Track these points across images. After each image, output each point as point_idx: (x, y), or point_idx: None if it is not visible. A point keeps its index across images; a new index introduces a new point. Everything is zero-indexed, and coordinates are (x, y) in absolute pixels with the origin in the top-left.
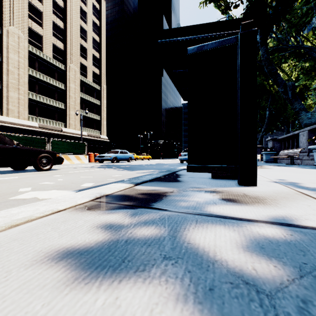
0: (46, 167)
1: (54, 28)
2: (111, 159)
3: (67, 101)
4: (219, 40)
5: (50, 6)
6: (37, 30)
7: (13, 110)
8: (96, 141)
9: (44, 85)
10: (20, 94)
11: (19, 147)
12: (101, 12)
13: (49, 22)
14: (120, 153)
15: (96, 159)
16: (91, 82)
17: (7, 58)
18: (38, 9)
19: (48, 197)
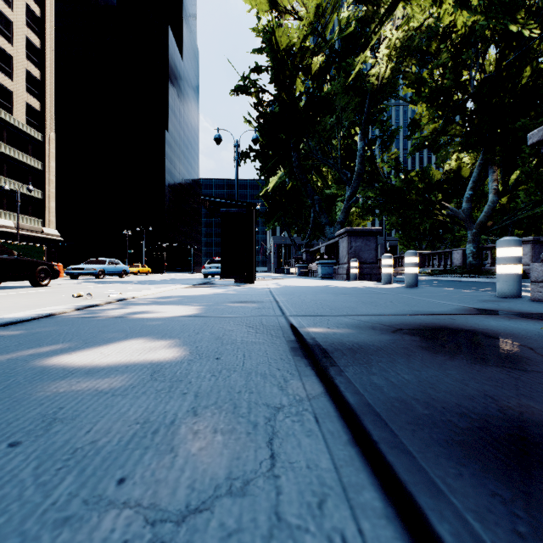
0: (44, 282)
1: None
2: (96, 273)
3: None
4: (237, 209)
5: None
6: None
7: None
8: (34, 240)
9: None
10: None
11: (20, 258)
12: None
13: None
14: (109, 264)
15: (67, 273)
16: (23, 123)
17: None
18: None
19: None
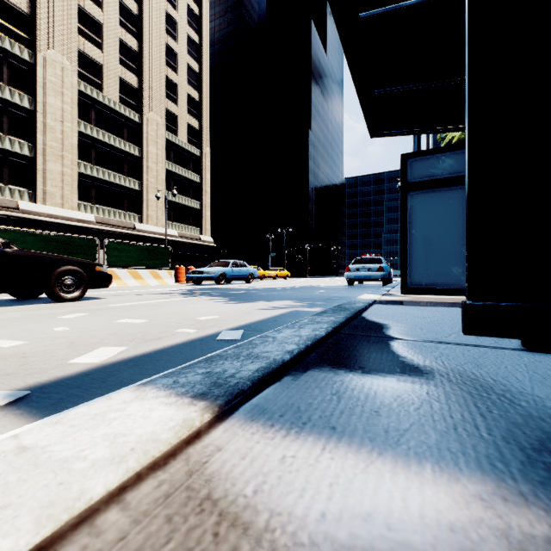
0: (73, 293)
1: (122, 51)
2: (216, 278)
3: (144, 177)
4: None
5: (115, 12)
6: (93, 55)
7: (53, 193)
8: (193, 247)
9: (105, 150)
10: (65, 166)
11: (11, 251)
12: (203, 20)
13: (113, 41)
14: (232, 266)
15: (187, 278)
16: (185, 142)
17: (43, 104)
18: (96, 18)
19: None
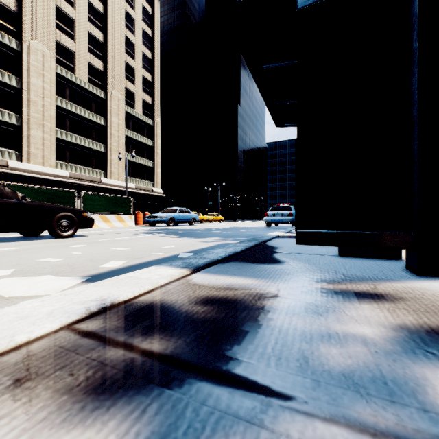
0: (67, 232)
1: (90, 42)
2: (167, 221)
3: (108, 141)
4: None
5: (85, 11)
6: (67, 45)
7: (35, 154)
8: (147, 197)
9: (77, 120)
10: (45, 132)
11: (26, 202)
12: (155, 17)
13: (83, 34)
14: (179, 212)
15: (144, 221)
16: (140, 114)
17: (28, 83)
18: (69, 16)
19: (24, 292)
